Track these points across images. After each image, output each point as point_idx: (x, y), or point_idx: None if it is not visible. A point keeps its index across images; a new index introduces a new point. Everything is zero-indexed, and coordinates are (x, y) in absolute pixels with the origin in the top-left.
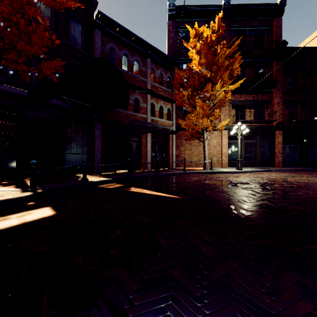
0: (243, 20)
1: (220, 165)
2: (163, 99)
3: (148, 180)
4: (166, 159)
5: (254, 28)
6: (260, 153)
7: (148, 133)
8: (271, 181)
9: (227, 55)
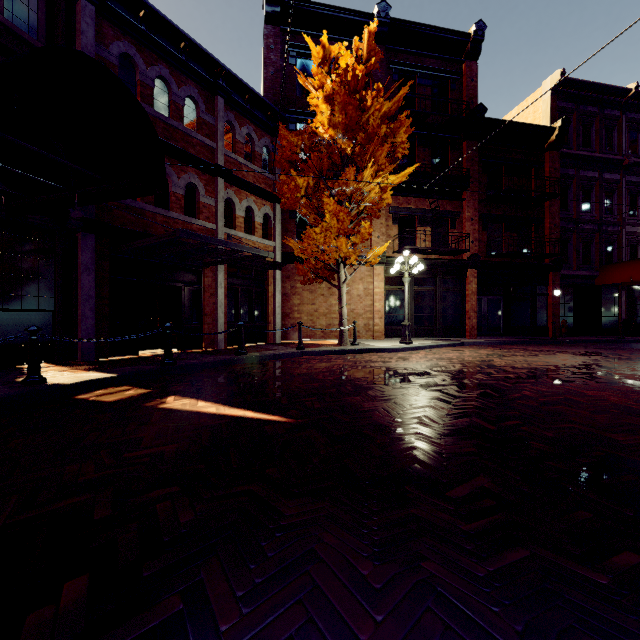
0: (413, 53)
1: (370, 335)
2: (253, 192)
3: (217, 374)
4: (260, 323)
5: (432, 74)
6: (441, 311)
7: (219, 265)
8: (467, 366)
9: (384, 114)
